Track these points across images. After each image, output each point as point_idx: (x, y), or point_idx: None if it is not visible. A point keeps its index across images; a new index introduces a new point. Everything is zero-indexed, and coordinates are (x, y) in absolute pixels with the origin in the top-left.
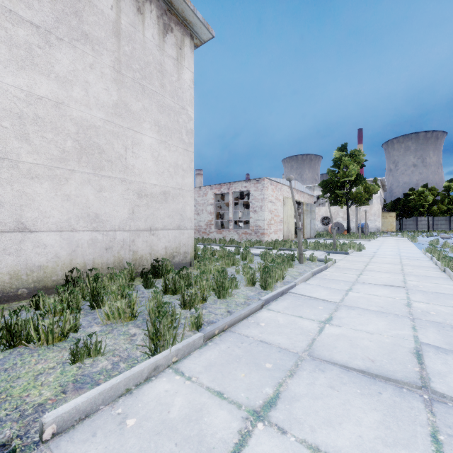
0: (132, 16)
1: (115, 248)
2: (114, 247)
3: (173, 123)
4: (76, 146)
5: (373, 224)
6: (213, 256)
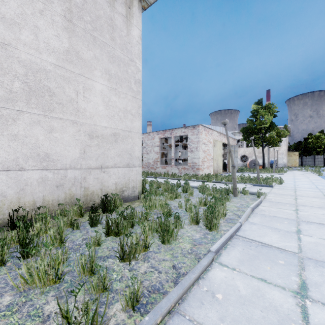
0: None
1: (66, 185)
2: (65, 184)
3: (122, 73)
4: (25, 87)
5: (281, 161)
6: (158, 188)
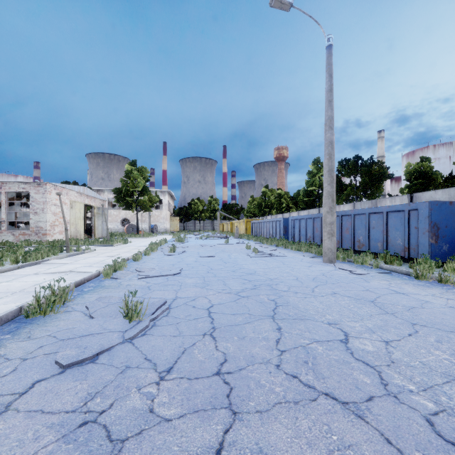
0: None
1: None
2: None
3: None
4: None
5: (163, 226)
6: None
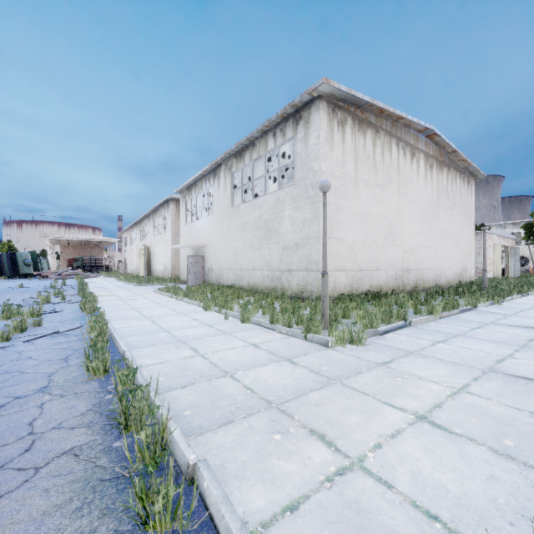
0: (462, 186)
1: (460, 276)
2: (459, 275)
3: (469, 222)
4: (454, 241)
5: None
6: None
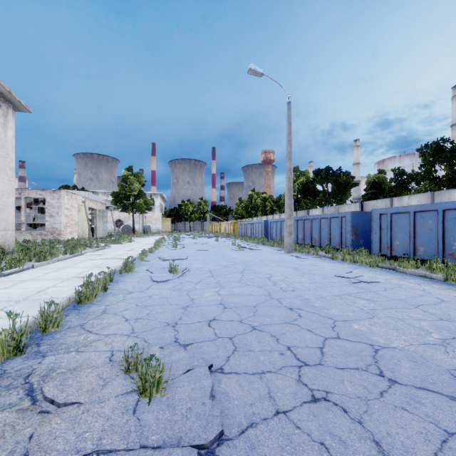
0: None
1: None
2: None
3: (1, 164)
4: None
5: (155, 226)
6: None
